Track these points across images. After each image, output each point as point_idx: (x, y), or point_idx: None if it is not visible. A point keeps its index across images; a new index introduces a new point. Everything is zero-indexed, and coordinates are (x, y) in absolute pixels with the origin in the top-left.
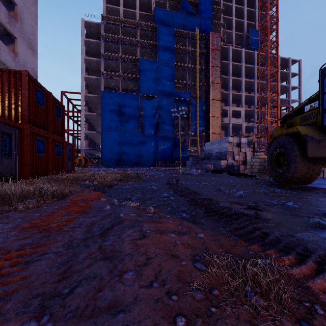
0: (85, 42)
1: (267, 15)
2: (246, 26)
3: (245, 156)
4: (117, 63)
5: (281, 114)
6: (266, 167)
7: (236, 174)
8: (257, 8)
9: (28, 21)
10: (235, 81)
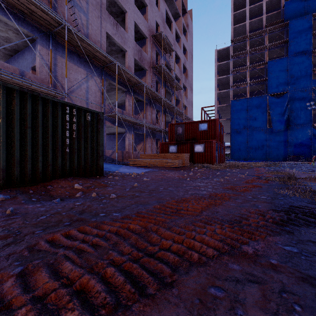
0: (217, 66)
1: None
2: None
3: None
4: (244, 73)
5: None
6: None
7: None
8: None
9: (190, 74)
10: None
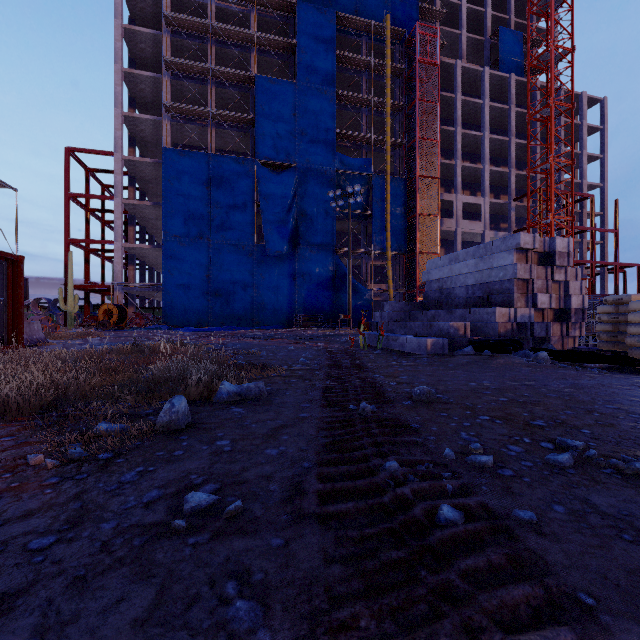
0: (125, 35)
1: None
2: (490, 22)
3: (566, 294)
4: (204, 87)
5: (569, 213)
6: None
7: (582, 359)
8: None
9: None
10: (467, 139)
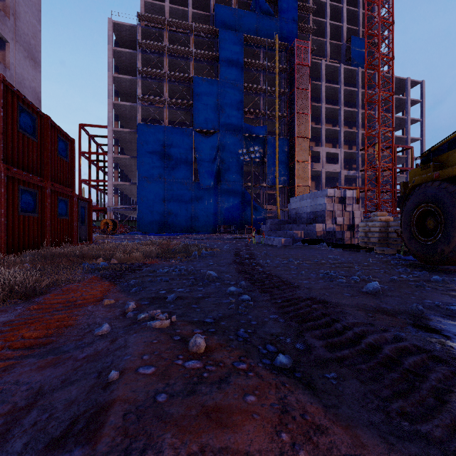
0: (114, 53)
1: (377, 14)
2: (345, 32)
3: (353, 217)
4: (161, 83)
5: (396, 159)
6: (392, 235)
7: (341, 246)
8: (362, 7)
9: (26, 17)
10: (330, 110)
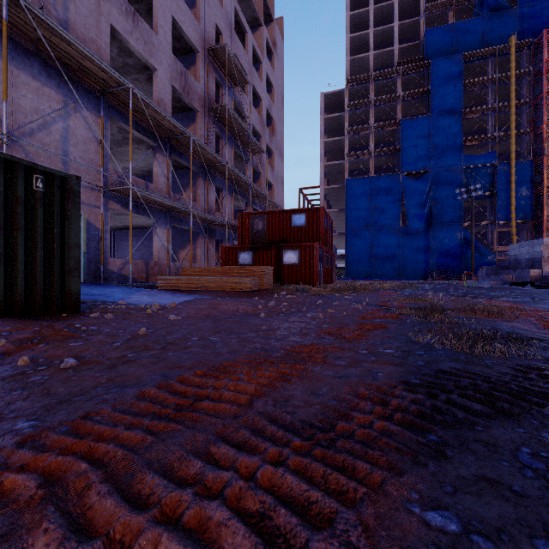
0: (324, 120)
1: None
2: None
3: None
4: (367, 135)
5: None
6: None
7: (547, 288)
8: None
9: (279, 129)
10: None
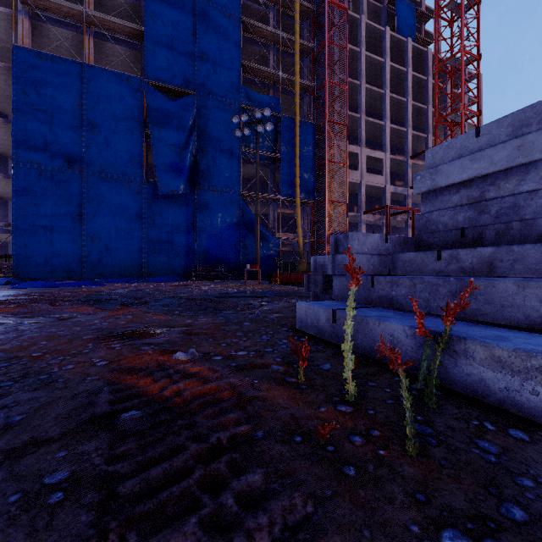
0: None
1: None
2: None
3: None
4: None
5: None
6: None
7: None
8: None
9: None
10: (370, 95)
